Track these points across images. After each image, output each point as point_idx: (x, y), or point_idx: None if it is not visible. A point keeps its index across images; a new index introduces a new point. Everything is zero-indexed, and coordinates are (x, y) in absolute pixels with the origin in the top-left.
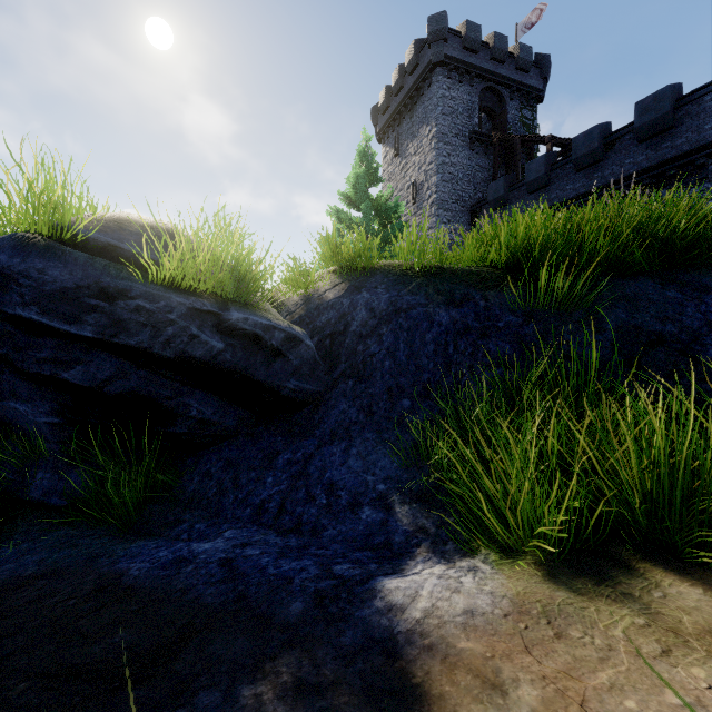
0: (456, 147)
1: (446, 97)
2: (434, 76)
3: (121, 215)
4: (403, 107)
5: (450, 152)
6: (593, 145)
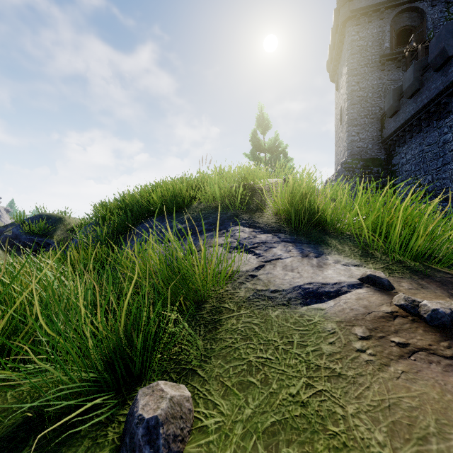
0: (365, 74)
1: (355, 40)
2: (346, 29)
3: (40, 214)
4: (337, 56)
5: (358, 81)
6: (441, 45)
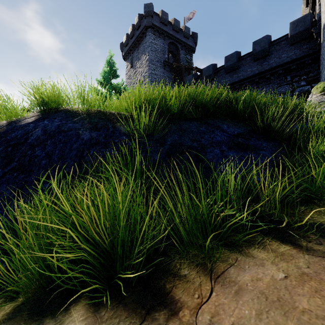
0: (157, 66)
1: (153, 43)
2: (147, 32)
3: None
4: (134, 44)
5: (154, 68)
6: (210, 72)
